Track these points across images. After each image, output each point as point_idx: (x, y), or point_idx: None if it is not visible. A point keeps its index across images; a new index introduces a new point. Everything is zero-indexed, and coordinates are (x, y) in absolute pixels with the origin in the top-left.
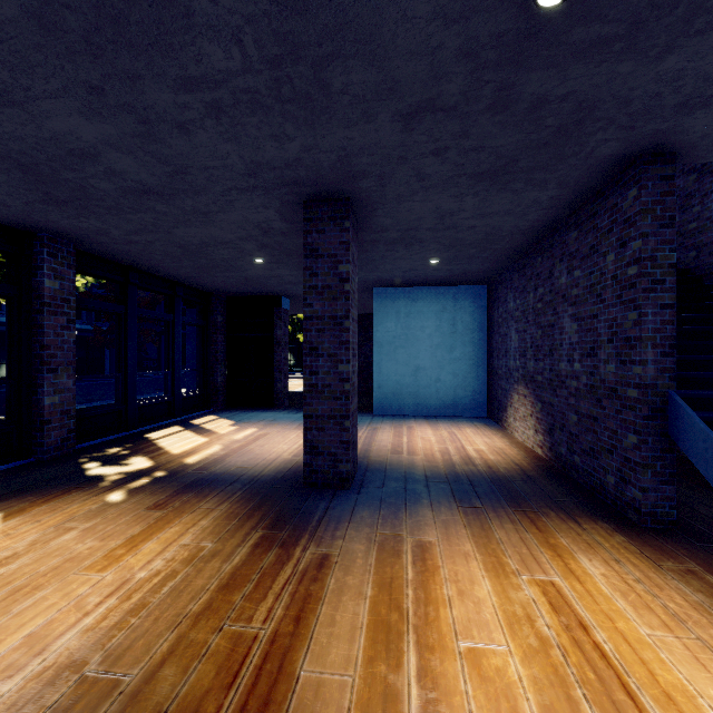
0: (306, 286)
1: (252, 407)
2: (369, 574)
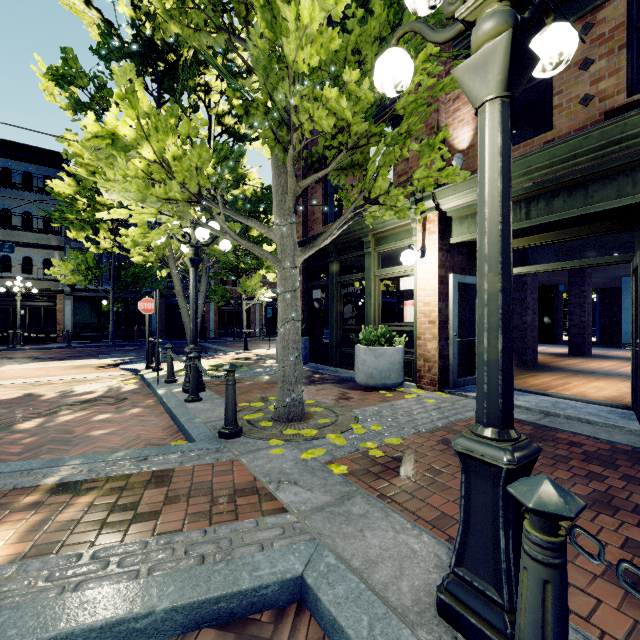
0: (569, 294)
1: (539, 343)
2: (582, 360)
